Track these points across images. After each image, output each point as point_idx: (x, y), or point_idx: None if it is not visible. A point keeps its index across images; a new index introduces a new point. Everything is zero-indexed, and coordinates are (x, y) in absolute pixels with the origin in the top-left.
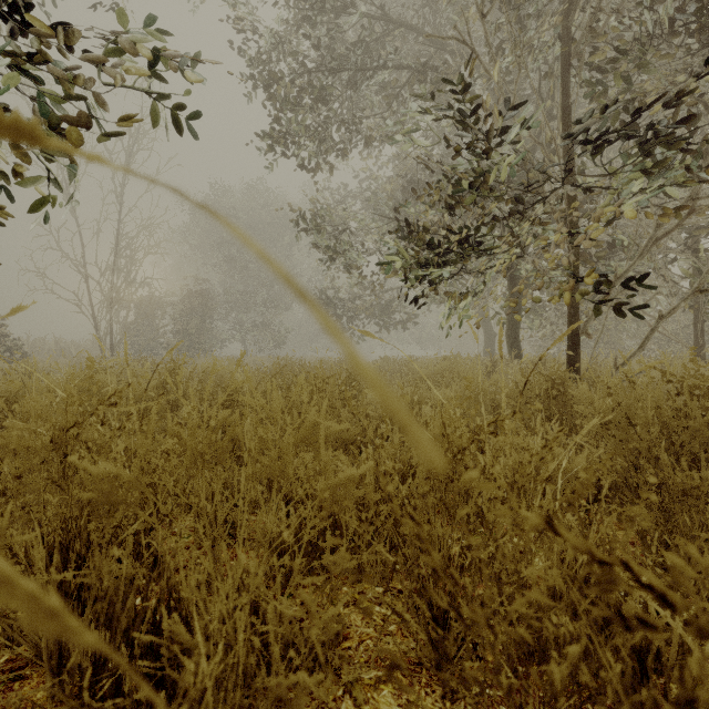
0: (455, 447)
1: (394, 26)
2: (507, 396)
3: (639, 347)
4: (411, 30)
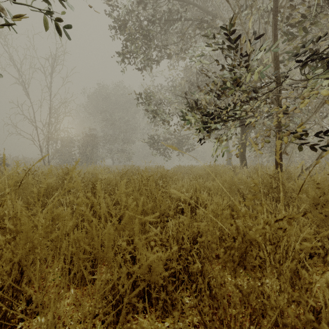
0: (248, 239)
1: (184, 1)
2: (248, 186)
3: (316, 160)
4: (192, 3)
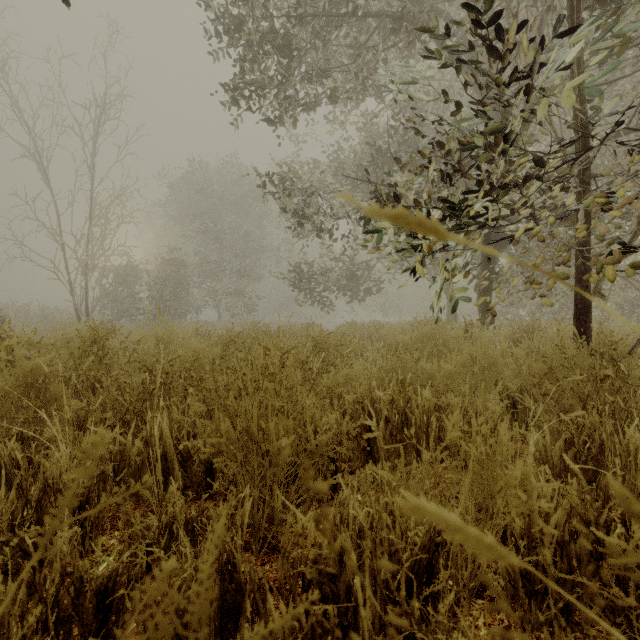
0: None
1: None
2: (528, 373)
3: None
4: None
